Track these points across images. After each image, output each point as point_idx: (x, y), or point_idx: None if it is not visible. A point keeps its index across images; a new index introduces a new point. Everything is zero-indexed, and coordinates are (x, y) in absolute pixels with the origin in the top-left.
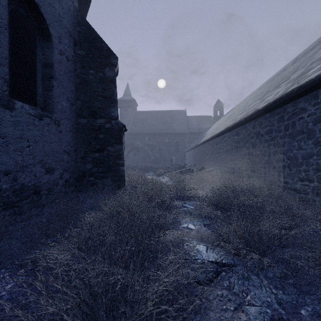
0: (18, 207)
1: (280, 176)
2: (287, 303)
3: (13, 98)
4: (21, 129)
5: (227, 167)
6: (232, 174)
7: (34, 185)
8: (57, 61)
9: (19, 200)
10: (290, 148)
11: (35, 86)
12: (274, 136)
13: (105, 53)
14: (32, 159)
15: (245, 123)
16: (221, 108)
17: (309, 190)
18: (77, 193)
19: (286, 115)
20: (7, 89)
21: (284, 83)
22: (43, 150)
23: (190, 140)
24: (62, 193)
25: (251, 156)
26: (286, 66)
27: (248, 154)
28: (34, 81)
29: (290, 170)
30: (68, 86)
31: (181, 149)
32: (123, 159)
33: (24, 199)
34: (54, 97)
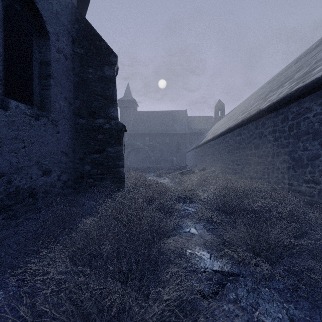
0: (12, 211)
1: (284, 177)
2: (300, 319)
3: (8, 97)
4: (16, 129)
5: (229, 168)
6: (234, 175)
7: (30, 188)
8: (54, 60)
9: (14, 203)
10: (294, 149)
11: (31, 85)
12: (278, 136)
13: (104, 52)
14: (28, 160)
15: (247, 123)
16: (222, 108)
17: (315, 192)
18: (75, 195)
19: (290, 115)
20: (1, 88)
21: (287, 82)
22: (39, 151)
23: (191, 140)
24: (60, 196)
25: (254, 157)
26: (288, 66)
27: (250, 155)
28: (31, 79)
29: (294, 171)
30: (66, 85)
31: (182, 150)
32: (122, 160)
33: (19, 203)
34: (51, 96)
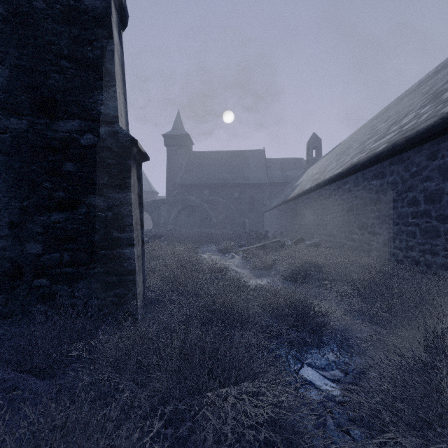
0: None
1: None
2: None
3: None
4: None
5: (351, 239)
6: (365, 253)
7: None
8: None
9: None
10: None
11: None
12: None
13: None
14: None
15: (404, 149)
16: (318, 146)
17: None
18: None
19: None
20: None
21: None
22: None
23: (271, 194)
24: None
25: (424, 219)
26: (440, 67)
27: (412, 214)
28: None
29: None
30: None
31: (258, 208)
32: (130, 227)
33: None
34: None
